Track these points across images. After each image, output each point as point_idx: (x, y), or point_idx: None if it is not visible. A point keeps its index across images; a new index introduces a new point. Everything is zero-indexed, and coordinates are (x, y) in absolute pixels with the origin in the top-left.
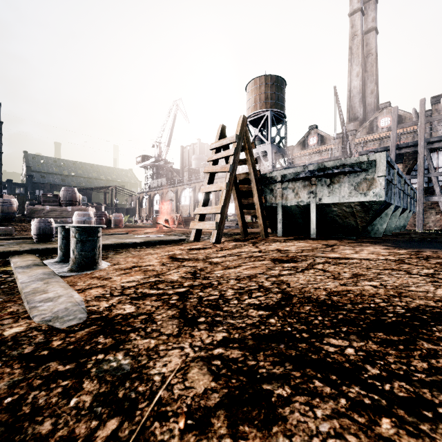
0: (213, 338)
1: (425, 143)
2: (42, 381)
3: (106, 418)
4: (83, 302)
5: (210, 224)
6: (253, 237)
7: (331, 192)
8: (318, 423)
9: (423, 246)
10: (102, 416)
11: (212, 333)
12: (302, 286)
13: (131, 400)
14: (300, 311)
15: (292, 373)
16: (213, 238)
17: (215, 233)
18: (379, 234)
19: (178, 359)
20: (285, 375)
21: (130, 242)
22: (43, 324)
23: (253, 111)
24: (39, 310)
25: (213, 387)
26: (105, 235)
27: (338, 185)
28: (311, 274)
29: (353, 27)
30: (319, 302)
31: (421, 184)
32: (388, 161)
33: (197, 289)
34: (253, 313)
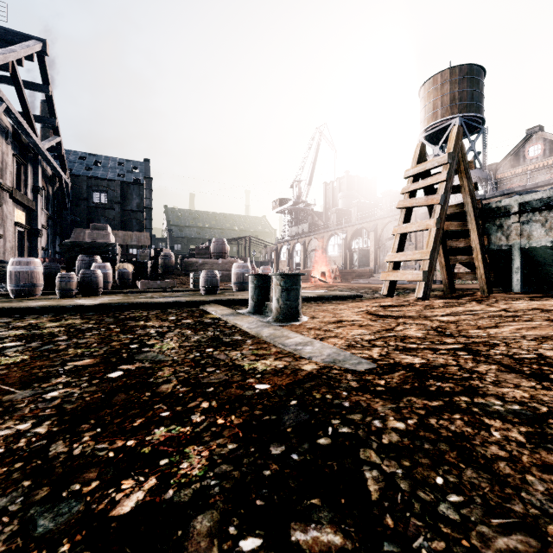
0: None
1: None
2: (425, 411)
3: None
4: (341, 349)
5: (414, 274)
6: (463, 293)
7: None
8: None
9: None
10: None
11: None
12: None
13: None
14: None
15: None
16: (419, 292)
17: (421, 285)
18: None
19: None
20: None
21: (303, 296)
22: (332, 365)
23: (431, 122)
24: (306, 352)
25: None
26: None
27: None
28: None
29: None
30: None
31: None
32: None
33: (479, 346)
34: None
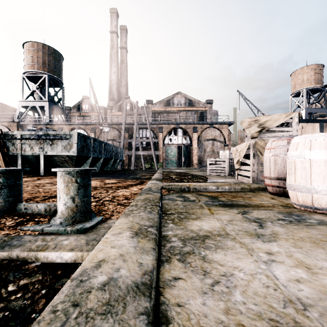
0: None
1: (137, 124)
2: None
3: None
4: None
5: None
6: None
7: (52, 149)
8: None
9: None
10: None
11: None
12: None
13: None
14: None
15: None
16: None
17: None
18: None
19: None
20: None
21: None
22: None
23: (31, 69)
24: None
25: None
26: None
27: (56, 145)
28: None
29: (112, 41)
30: None
31: (134, 145)
32: (82, 136)
33: None
34: None
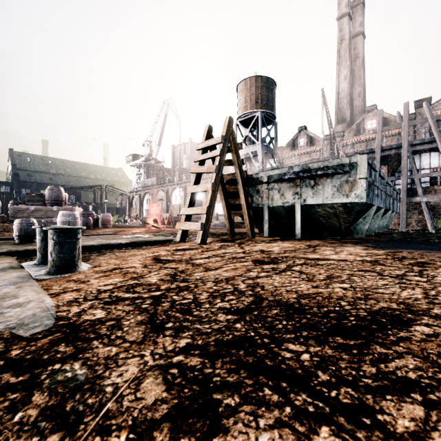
0: (176, 344)
1: (409, 146)
2: None
3: (48, 433)
4: (54, 307)
5: (196, 225)
6: (240, 237)
7: (315, 193)
8: (258, 433)
9: (401, 247)
10: (44, 432)
11: (176, 339)
12: (275, 289)
13: (78, 413)
14: (266, 315)
15: (245, 381)
16: (199, 239)
17: (200, 233)
18: (362, 234)
19: (135, 368)
20: (238, 383)
21: (116, 243)
22: (6, 332)
23: (244, 111)
24: (4, 316)
25: (164, 398)
26: (91, 235)
27: (321, 186)
28: (287, 276)
29: (341, 31)
30: (287, 306)
31: (405, 185)
32: (369, 164)
33: (173, 292)
34: (221, 317)
